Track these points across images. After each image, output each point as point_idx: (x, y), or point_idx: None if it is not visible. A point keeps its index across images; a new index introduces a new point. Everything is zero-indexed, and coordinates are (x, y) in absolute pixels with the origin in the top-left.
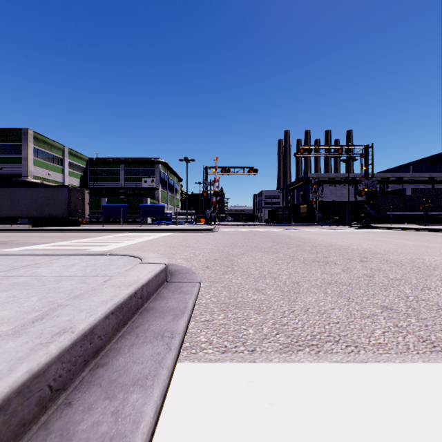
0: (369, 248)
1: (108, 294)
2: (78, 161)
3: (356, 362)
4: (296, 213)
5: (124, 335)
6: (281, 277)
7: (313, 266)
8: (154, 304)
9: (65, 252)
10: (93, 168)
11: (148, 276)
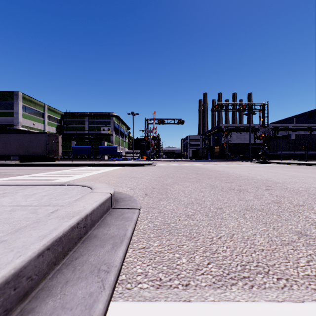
0: (270, 179)
1: (49, 227)
2: (55, 114)
3: (293, 302)
4: (212, 152)
5: (61, 269)
6: (206, 203)
7: (230, 194)
8: (97, 231)
9: (33, 182)
10: (66, 119)
11: (92, 206)
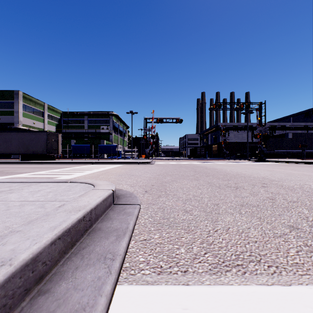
0: (266, 177)
1: (58, 219)
2: (54, 113)
3: (281, 285)
4: (210, 150)
5: (71, 257)
6: (203, 199)
7: (227, 191)
8: (101, 224)
9: (37, 180)
10: (65, 118)
11: (96, 201)
